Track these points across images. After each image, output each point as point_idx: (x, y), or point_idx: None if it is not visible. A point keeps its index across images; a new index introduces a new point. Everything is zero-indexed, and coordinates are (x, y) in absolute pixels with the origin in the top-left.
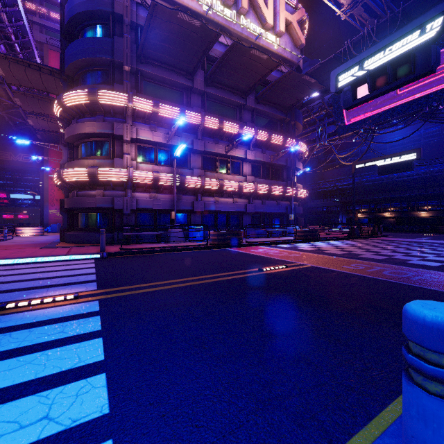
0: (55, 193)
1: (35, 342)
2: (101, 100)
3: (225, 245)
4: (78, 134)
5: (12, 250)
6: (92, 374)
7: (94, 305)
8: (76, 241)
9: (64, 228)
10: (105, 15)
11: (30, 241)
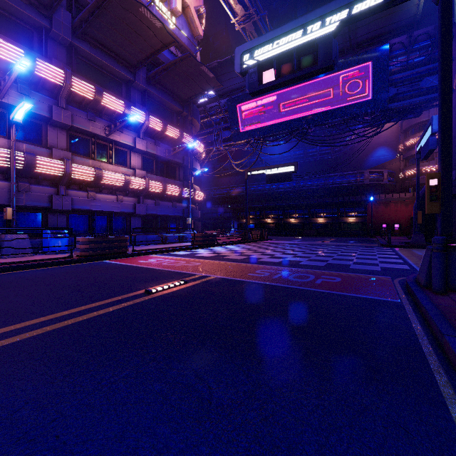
0: None
1: None
2: None
3: (102, 256)
4: None
5: None
6: None
7: None
8: None
9: None
10: None
11: None
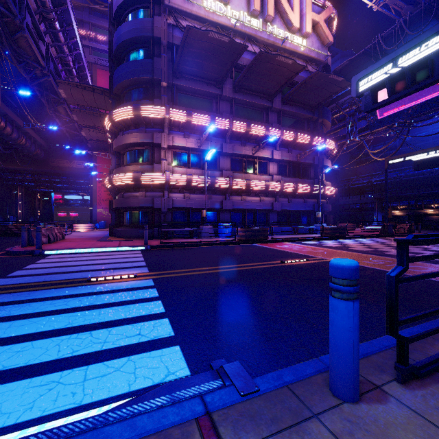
0: (102, 194)
1: (118, 300)
2: (143, 114)
3: (252, 241)
4: (125, 144)
5: (76, 242)
6: (160, 318)
7: (150, 282)
8: (123, 236)
9: (113, 225)
10: (146, 40)
11: (86, 235)
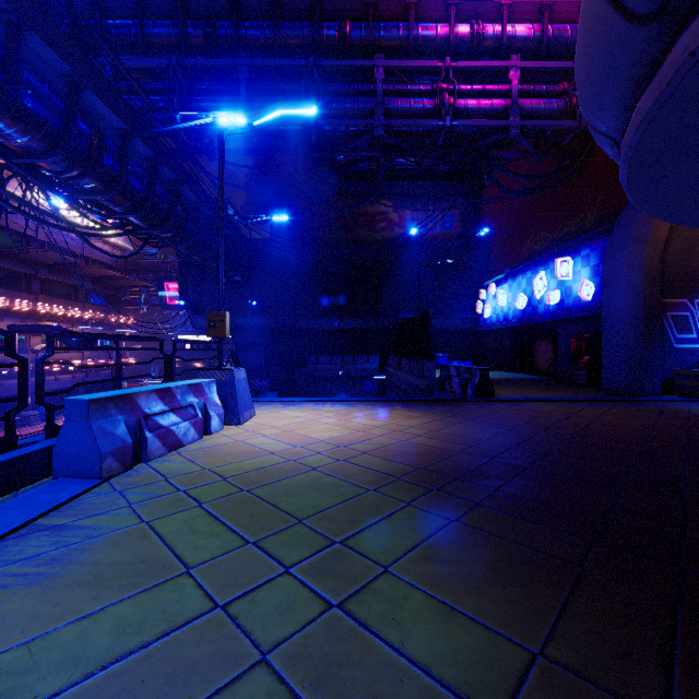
0: None
1: None
2: None
3: None
4: None
5: None
6: None
7: None
8: None
9: None
10: None
11: None
